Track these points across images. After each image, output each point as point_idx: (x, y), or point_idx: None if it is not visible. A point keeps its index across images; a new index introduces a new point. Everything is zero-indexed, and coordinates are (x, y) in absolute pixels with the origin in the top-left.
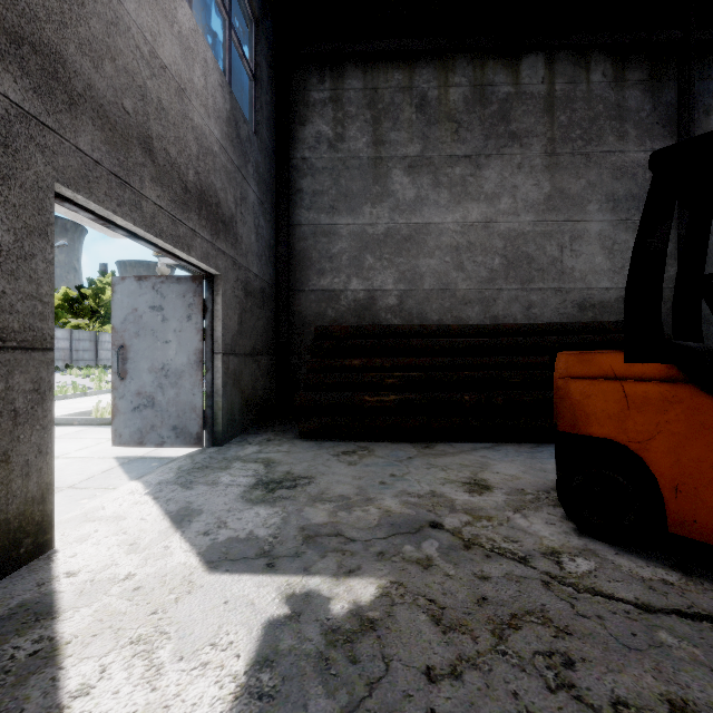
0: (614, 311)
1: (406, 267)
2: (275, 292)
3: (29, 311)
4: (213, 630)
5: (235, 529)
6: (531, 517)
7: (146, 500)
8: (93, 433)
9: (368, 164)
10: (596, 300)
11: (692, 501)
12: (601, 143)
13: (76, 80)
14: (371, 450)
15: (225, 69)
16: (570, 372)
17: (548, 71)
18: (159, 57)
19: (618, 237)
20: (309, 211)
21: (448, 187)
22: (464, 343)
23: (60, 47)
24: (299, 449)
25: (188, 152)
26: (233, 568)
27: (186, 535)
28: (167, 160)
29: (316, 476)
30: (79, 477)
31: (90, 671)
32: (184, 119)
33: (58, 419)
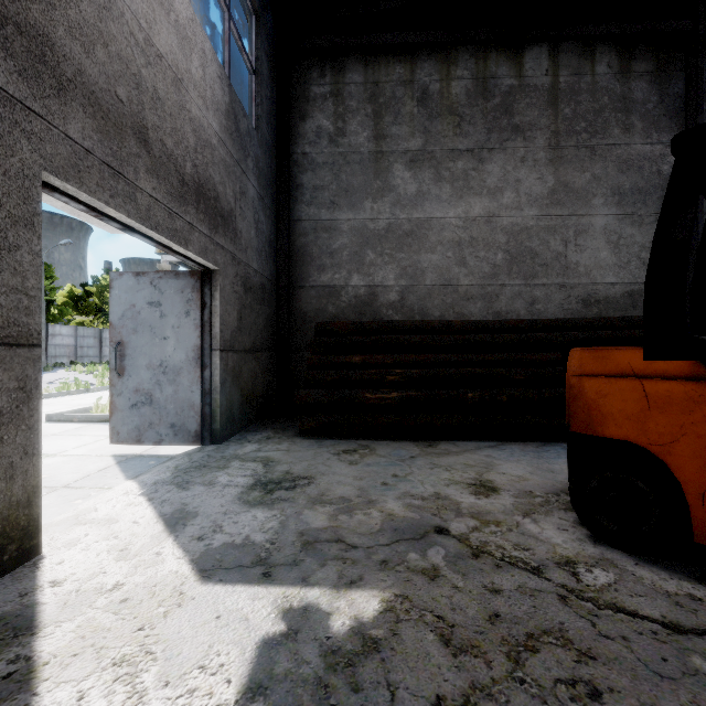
0: (619, 307)
1: (407, 263)
2: (275, 288)
3: (14, 305)
4: (203, 649)
5: (231, 534)
6: (542, 522)
7: (140, 502)
8: (92, 430)
9: (369, 158)
10: (601, 295)
11: None
12: (606, 135)
13: (65, 65)
14: (372, 449)
15: (224, 62)
16: (585, 370)
17: (552, 63)
18: (155, 45)
19: (624, 232)
20: (309, 206)
21: (450, 182)
22: (466, 339)
23: (48, 29)
24: (298, 447)
25: (186, 143)
26: (227, 578)
27: (179, 540)
28: (163, 152)
29: (316, 476)
30: (75, 476)
31: (67, 698)
32: (181, 110)
33: (58, 416)
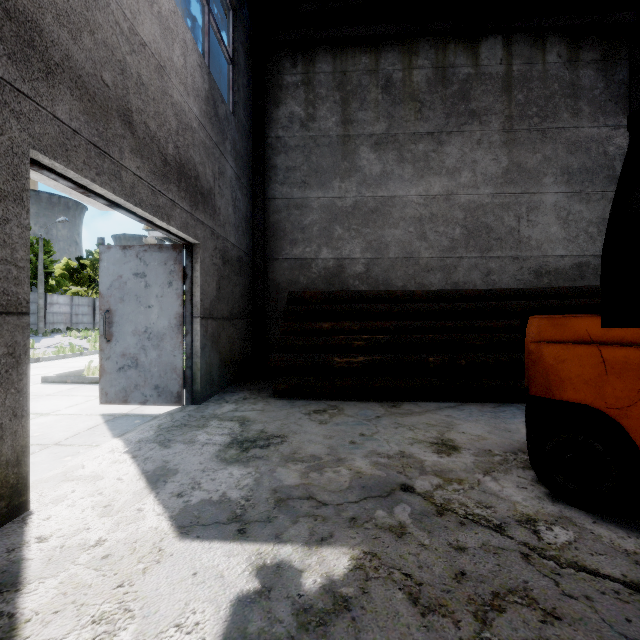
0: (568, 277)
1: (372, 237)
2: (251, 261)
3: (3, 275)
4: (179, 607)
5: (208, 491)
6: (502, 480)
7: (125, 459)
8: (83, 391)
9: (337, 141)
10: (551, 267)
11: None
12: (556, 119)
13: (53, 50)
14: (341, 409)
15: (204, 52)
16: (543, 336)
17: (506, 53)
18: (139, 34)
19: (573, 208)
20: (282, 185)
21: (412, 162)
22: (427, 308)
23: (36, 16)
24: (272, 408)
25: (168, 126)
26: (204, 534)
27: (160, 496)
28: (147, 134)
29: (289, 435)
30: (66, 434)
31: None
32: (163, 95)
33: (53, 377)
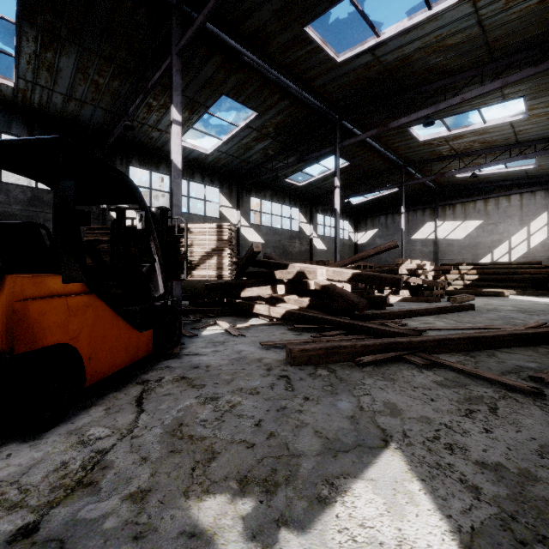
0: None
1: None
2: None
3: None
4: None
5: None
6: None
7: None
8: None
9: None
10: None
11: (95, 361)
12: None
13: None
14: None
15: None
16: (27, 294)
17: None
18: None
19: None
20: None
21: None
22: None
23: None
24: None
25: None
26: None
27: None
28: None
29: None
30: None
31: None
32: None
33: None
